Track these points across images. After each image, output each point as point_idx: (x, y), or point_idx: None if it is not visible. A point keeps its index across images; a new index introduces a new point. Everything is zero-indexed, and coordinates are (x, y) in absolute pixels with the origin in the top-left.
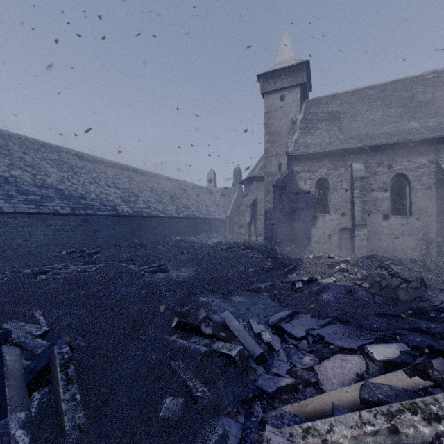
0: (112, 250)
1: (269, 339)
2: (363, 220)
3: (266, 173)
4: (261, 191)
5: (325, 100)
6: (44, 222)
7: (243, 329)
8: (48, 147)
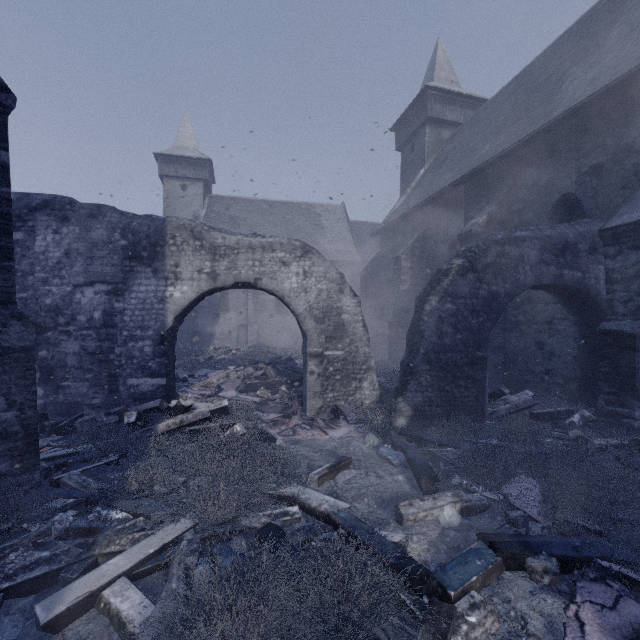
0: None
1: (187, 377)
2: (255, 318)
3: None
4: None
5: (228, 201)
6: None
7: None
8: None
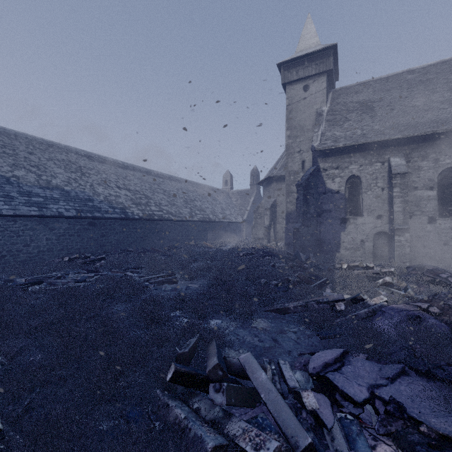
0: (120, 255)
1: (314, 405)
2: (404, 224)
3: (288, 172)
4: (282, 192)
5: (355, 88)
6: (46, 225)
7: (274, 388)
8: (56, 147)
